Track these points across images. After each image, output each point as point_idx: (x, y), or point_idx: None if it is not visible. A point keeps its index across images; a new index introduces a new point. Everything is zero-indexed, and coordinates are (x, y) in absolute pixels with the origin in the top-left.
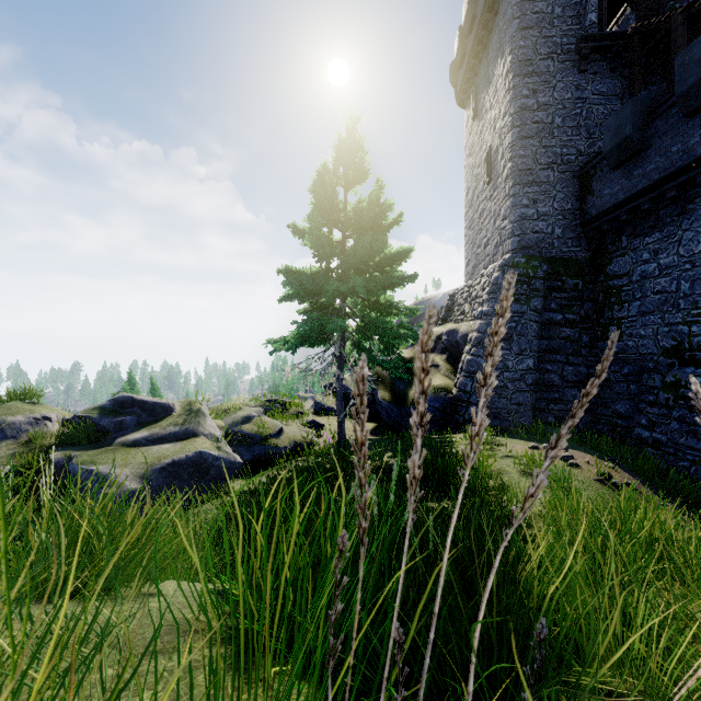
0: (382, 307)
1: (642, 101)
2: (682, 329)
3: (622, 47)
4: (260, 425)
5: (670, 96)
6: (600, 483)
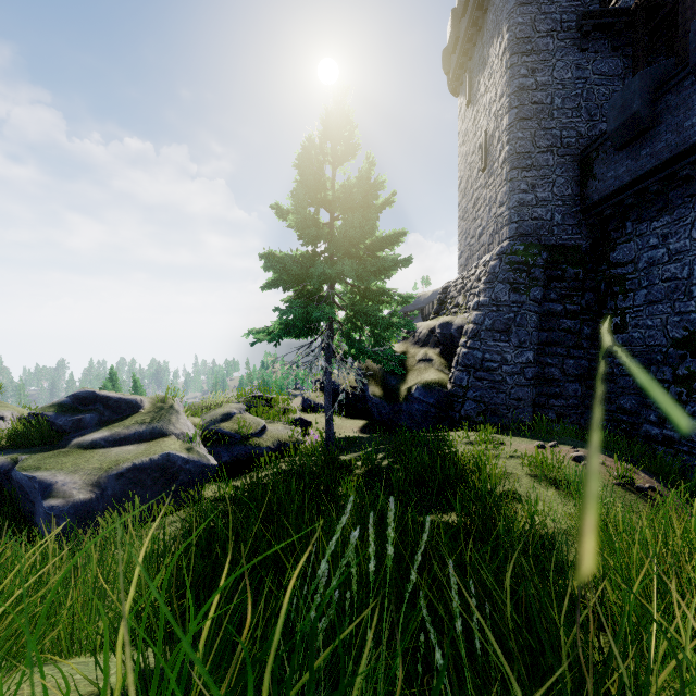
0: (374, 294)
1: (651, 75)
2: (695, 318)
3: (625, 25)
4: (240, 423)
5: (683, 68)
6: (622, 488)
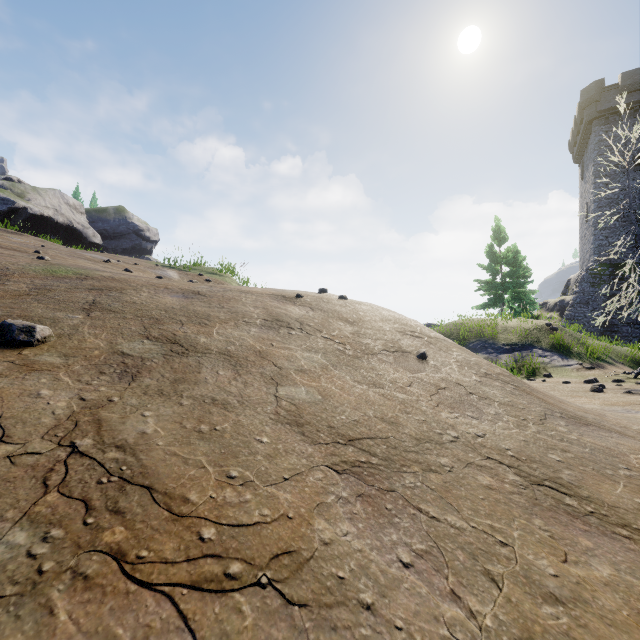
0: (520, 293)
1: None
2: None
3: None
4: None
5: None
6: None
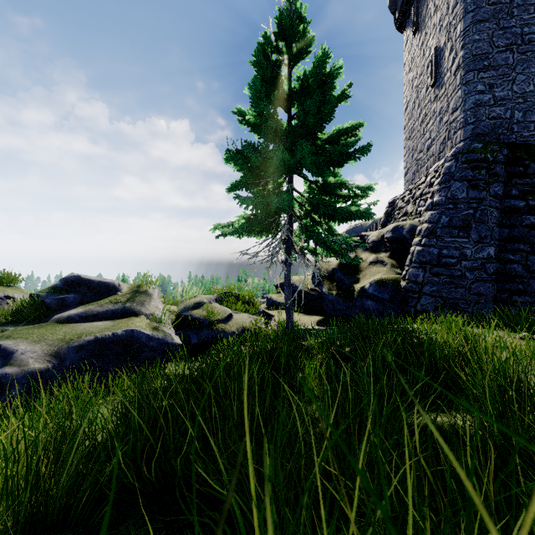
0: (332, 187)
1: None
2: None
3: None
4: (209, 310)
5: None
6: None
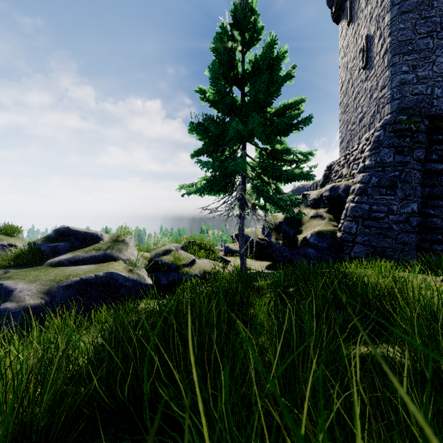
0: (279, 153)
1: None
2: None
3: None
4: (176, 256)
5: None
6: None
